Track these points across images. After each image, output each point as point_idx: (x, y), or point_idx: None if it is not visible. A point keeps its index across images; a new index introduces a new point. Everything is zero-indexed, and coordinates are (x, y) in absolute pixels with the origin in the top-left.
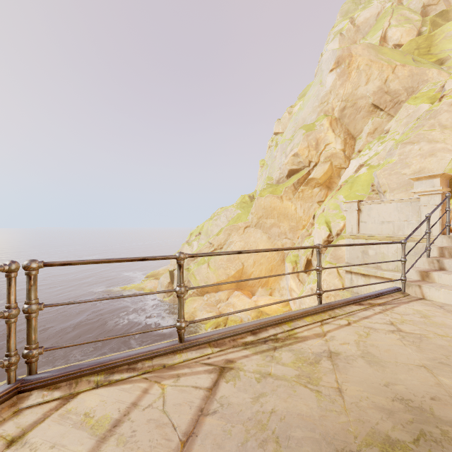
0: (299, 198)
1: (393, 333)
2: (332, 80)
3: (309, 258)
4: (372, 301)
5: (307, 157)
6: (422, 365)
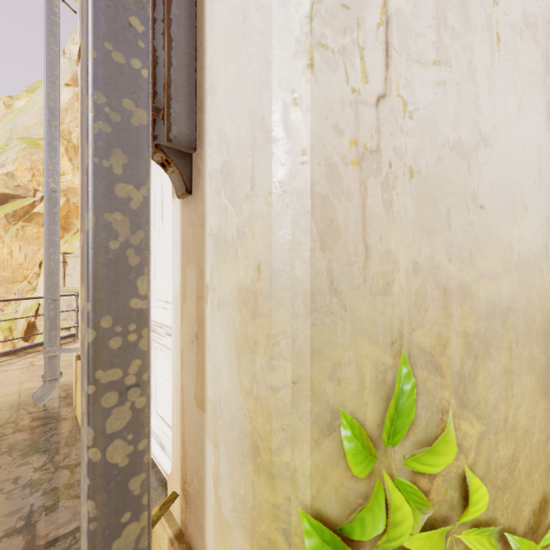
0: (17, 238)
1: (22, 369)
2: (69, 97)
3: (32, 321)
4: (32, 350)
5: (31, 183)
6: (21, 381)
